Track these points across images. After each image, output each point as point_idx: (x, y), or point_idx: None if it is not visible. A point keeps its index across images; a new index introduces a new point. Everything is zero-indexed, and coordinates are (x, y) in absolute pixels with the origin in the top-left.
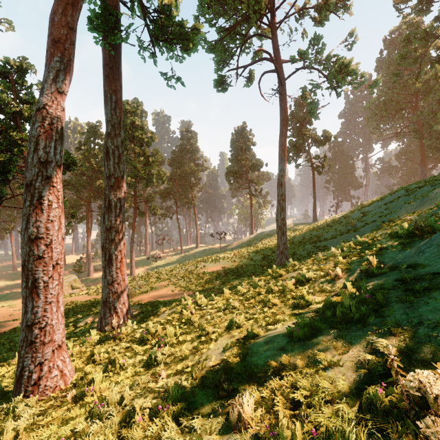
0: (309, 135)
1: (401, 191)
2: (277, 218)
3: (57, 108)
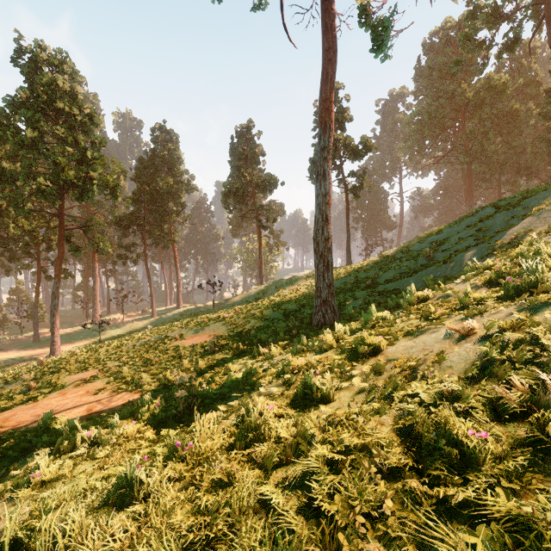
0: (343, 140)
1: (486, 210)
2: (316, 239)
3: None
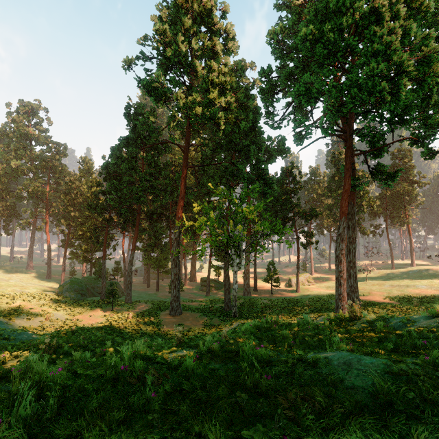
0: None
1: None
2: None
3: (344, 233)
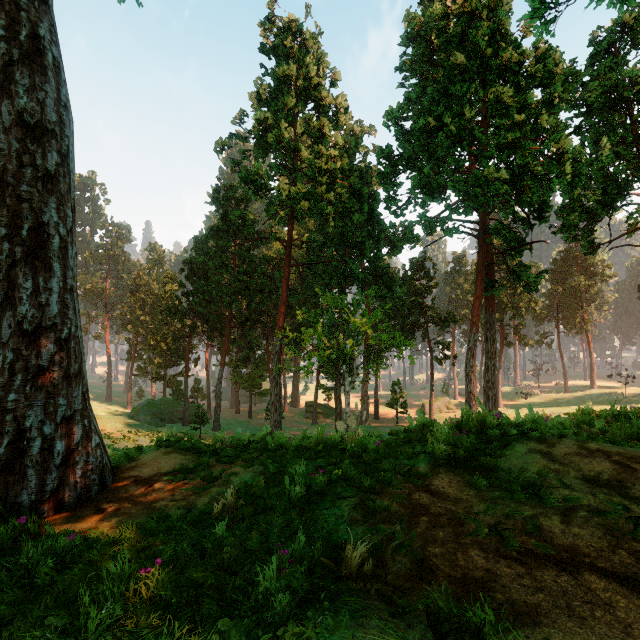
0: None
1: None
2: None
3: (474, 347)
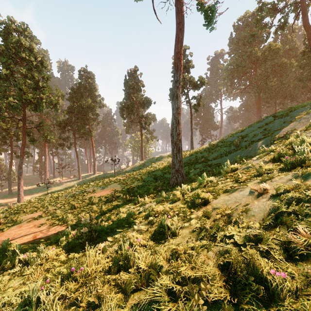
0: (188, 78)
1: (269, 118)
2: (172, 134)
3: None
